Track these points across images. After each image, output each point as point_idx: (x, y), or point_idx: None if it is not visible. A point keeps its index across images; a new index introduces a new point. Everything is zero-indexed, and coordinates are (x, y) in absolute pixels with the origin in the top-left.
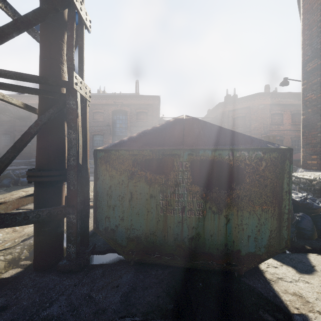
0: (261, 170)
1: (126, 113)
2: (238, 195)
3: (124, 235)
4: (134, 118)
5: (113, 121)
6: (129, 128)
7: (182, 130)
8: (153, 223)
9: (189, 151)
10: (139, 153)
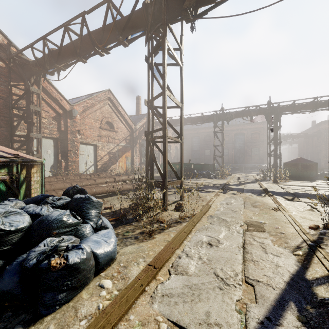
0: (313, 166)
1: (243, 134)
2: (309, 169)
3: (289, 175)
4: (249, 137)
5: (234, 139)
6: (246, 144)
7: (299, 160)
8: (294, 173)
9: (301, 163)
10: (291, 163)
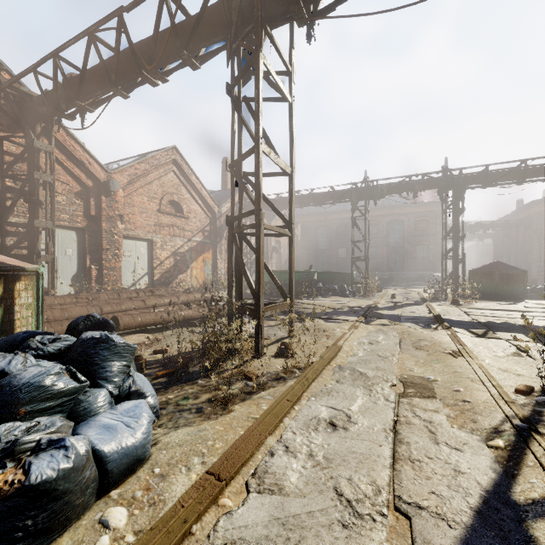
0: (519, 275)
1: (402, 222)
2: (512, 281)
3: (478, 291)
4: (412, 227)
5: (387, 231)
6: (406, 239)
7: (496, 265)
8: (487, 288)
9: (498, 271)
10: (483, 271)
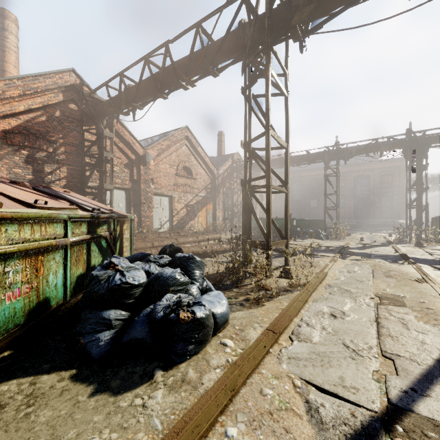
0: None
1: (367, 177)
2: None
3: None
4: (377, 181)
5: (354, 185)
6: (372, 191)
7: None
8: None
9: None
10: None
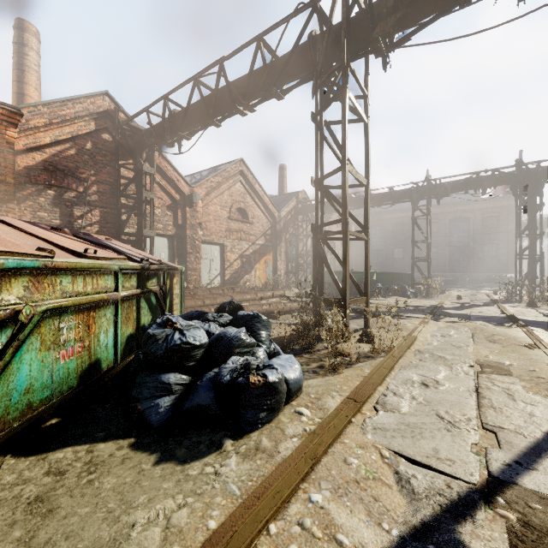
0: None
1: (467, 220)
2: None
3: None
4: (479, 224)
5: (449, 230)
6: (472, 237)
7: None
8: None
9: None
10: None
